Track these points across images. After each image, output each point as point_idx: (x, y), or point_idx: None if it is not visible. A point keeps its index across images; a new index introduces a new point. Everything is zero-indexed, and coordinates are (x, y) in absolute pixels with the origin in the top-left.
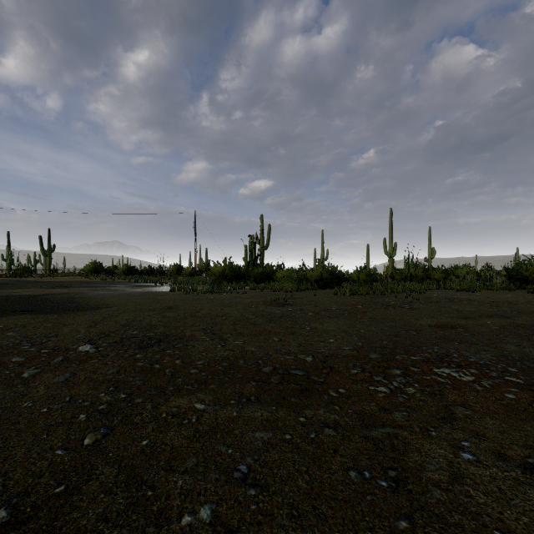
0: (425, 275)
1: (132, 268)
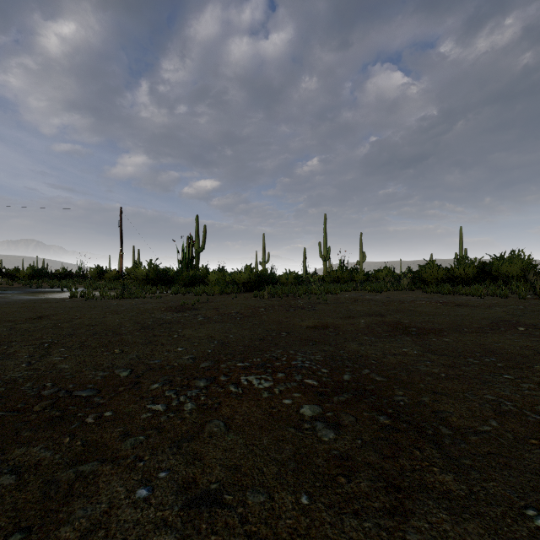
0: (350, 277)
1: (39, 271)
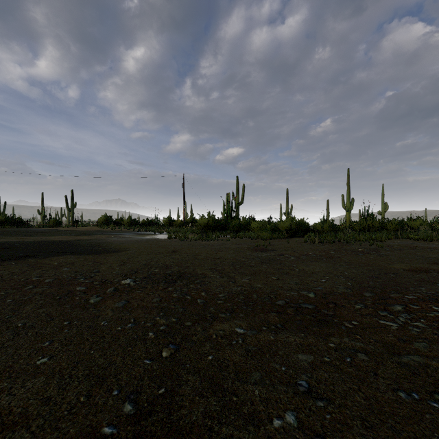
0: (381, 226)
1: (134, 220)
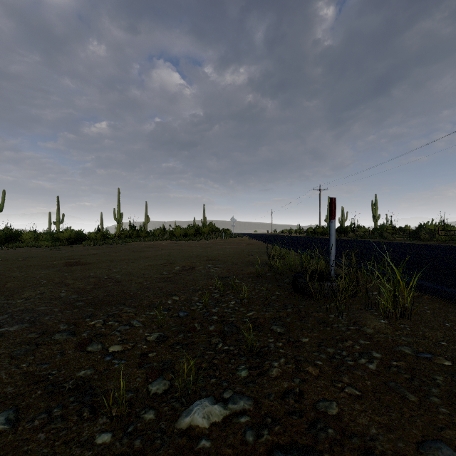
0: (137, 234)
1: None
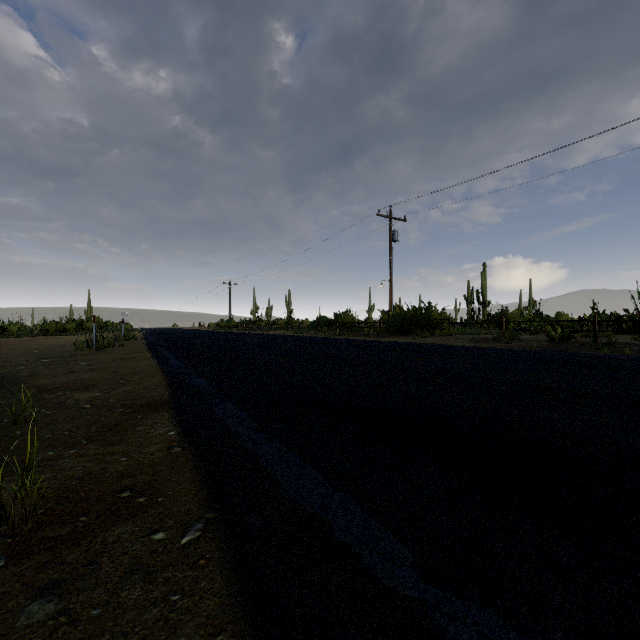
0: None
1: None
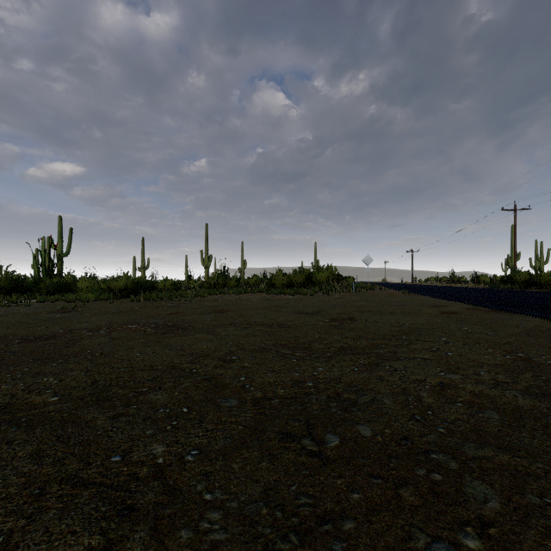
0: (224, 283)
1: None
